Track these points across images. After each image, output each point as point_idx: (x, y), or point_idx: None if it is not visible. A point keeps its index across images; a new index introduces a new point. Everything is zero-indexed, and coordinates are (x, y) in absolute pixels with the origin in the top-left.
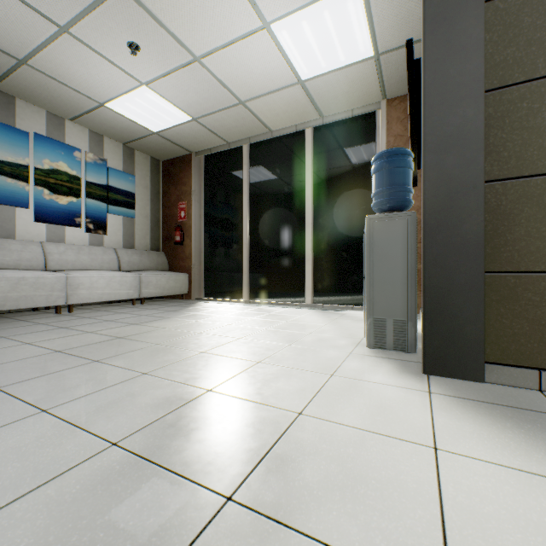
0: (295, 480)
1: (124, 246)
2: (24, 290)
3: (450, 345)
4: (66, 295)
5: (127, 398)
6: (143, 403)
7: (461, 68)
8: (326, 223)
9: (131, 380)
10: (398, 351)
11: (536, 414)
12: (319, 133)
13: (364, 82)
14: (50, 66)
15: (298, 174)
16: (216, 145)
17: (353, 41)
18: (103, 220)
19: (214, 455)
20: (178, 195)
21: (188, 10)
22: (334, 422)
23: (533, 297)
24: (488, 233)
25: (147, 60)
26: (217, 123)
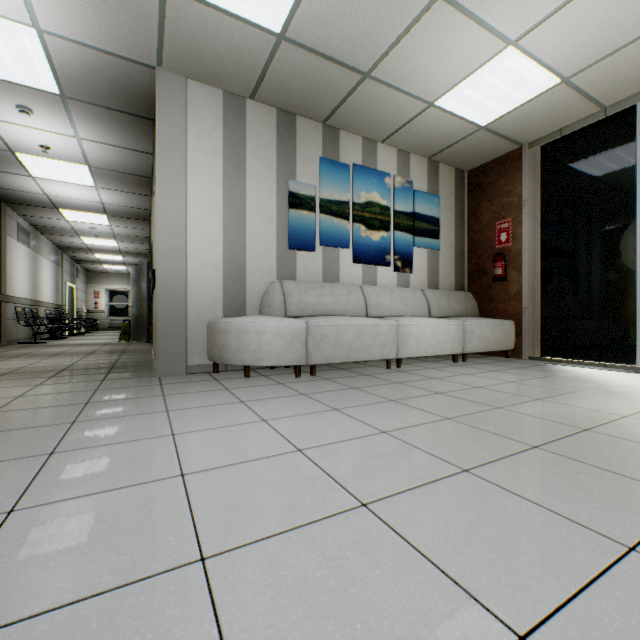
0: None
1: (427, 287)
2: (364, 340)
3: None
4: (396, 347)
5: None
6: None
7: None
8: None
9: None
10: None
11: None
12: None
13: None
14: (394, 69)
15: None
16: (574, 120)
17: None
18: (409, 256)
19: None
20: (494, 212)
21: None
22: None
23: None
24: None
25: None
26: (605, 73)
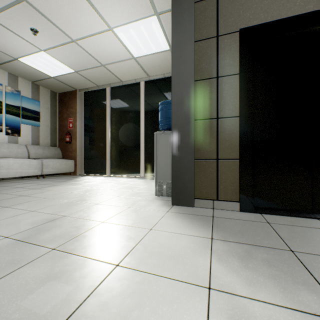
0: (85, 242)
1: (32, 144)
2: None
3: (181, 192)
4: None
5: (19, 221)
6: (27, 222)
7: (186, 69)
8: (151, 133)
9: (24, 214)
10: (169, 197)
11: (202, 216)
12: (148, 84)
13: (167, 61)
14: None
15: (137, 106)
16: (91, 86)
17: (158, 41)
18: (18, 127)
19: (54, 237)
20: (68, 114)
21: (65, 16)
22: (116, 224)
23: (211, 169)
24: (196, 142)
25: (43, 38)
26: (90, 74)
